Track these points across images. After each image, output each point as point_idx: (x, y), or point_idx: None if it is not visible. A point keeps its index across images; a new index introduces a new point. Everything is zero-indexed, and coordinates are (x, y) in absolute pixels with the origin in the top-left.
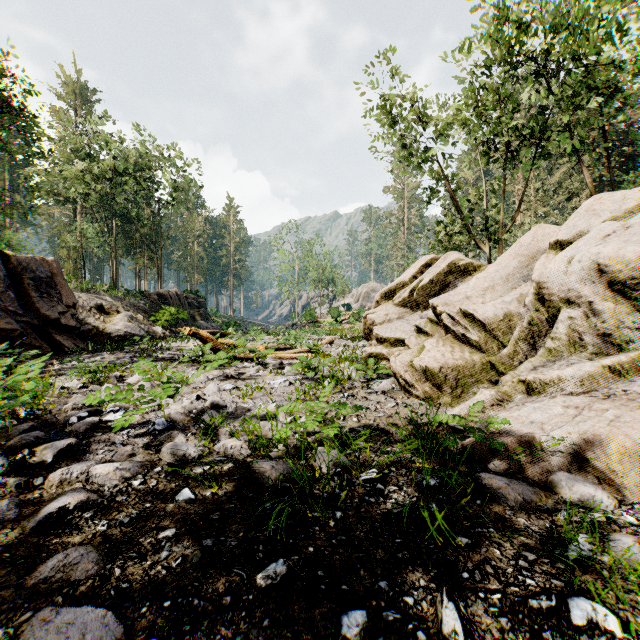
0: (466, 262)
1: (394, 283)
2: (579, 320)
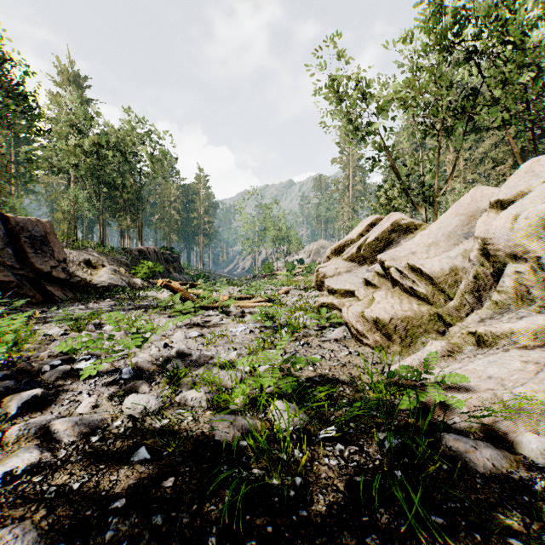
0: (408, 221)
1: (343, 240)
2: (525, 274)
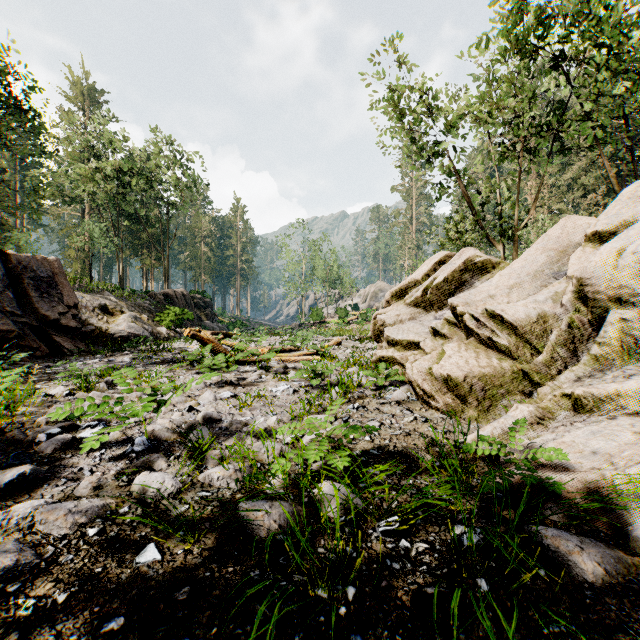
0: (483, 259)
1: (405, 282)
2: (633, 322)
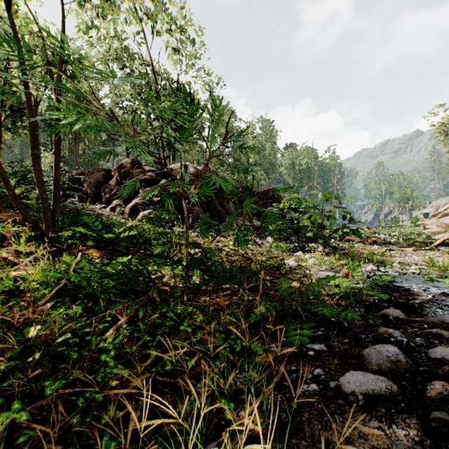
0: None
1: (436, 212)
2: None
